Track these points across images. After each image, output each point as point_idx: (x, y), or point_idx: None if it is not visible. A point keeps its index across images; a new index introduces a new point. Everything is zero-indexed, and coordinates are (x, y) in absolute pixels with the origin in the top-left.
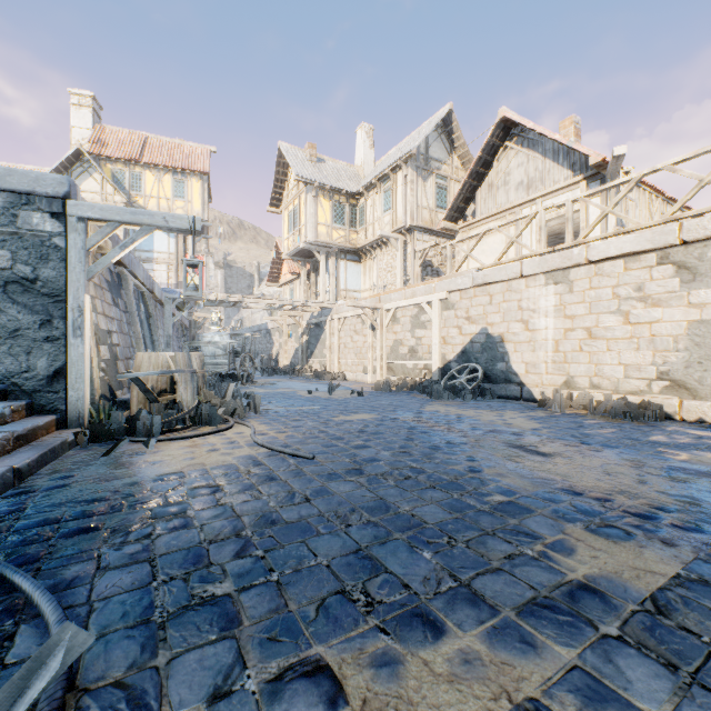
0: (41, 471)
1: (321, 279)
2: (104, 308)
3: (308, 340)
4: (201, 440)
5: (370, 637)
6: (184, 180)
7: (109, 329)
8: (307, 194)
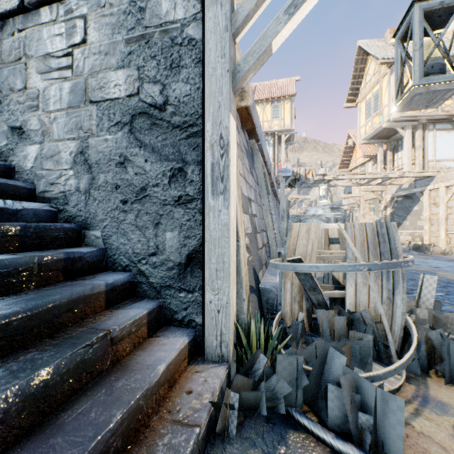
0: None
1: (405, 153)
2: (244, 172)
3: (392, 212)
4: None
5: None
6: (278, 105)
7: (248, 196)
8: (390, 75)
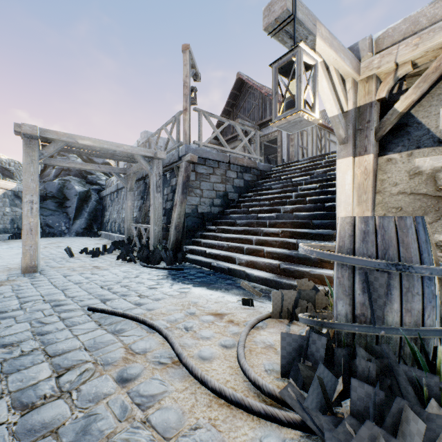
0: (261, 285)
1: None
2: None
3: None
4: (229, 325)
5: (95, 271)
6: None
7: None
8: None
